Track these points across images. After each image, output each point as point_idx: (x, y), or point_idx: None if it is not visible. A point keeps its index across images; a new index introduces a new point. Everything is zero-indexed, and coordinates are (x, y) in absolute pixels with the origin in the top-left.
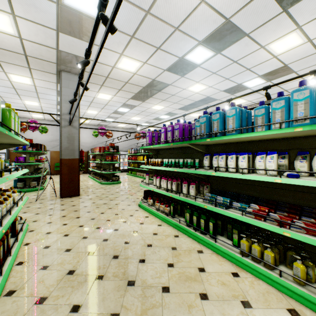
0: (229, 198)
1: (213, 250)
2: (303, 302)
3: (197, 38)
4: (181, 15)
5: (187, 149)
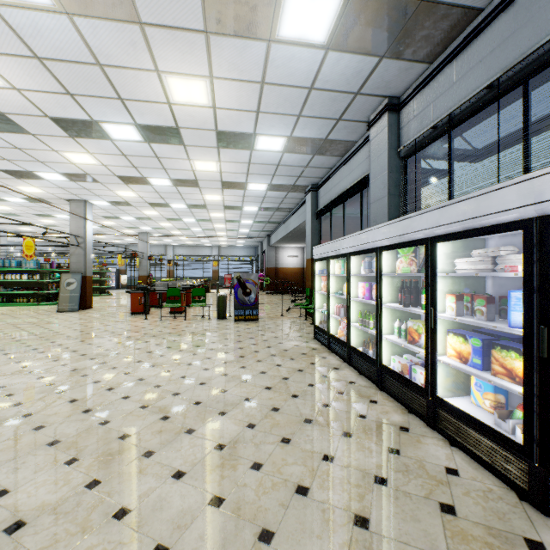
0: (14, 289)
1: (7, 306)
2: (32, 305)
3: None
4: None
5: None
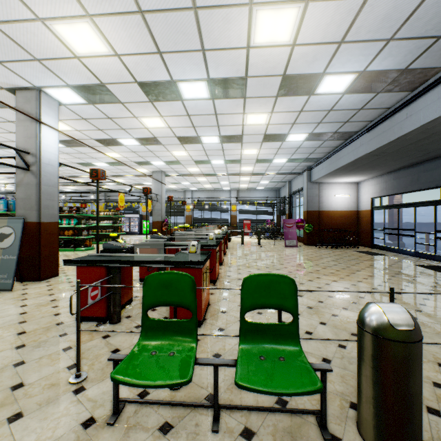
0: None
1: None
2: None
3: None
4: None
5: None
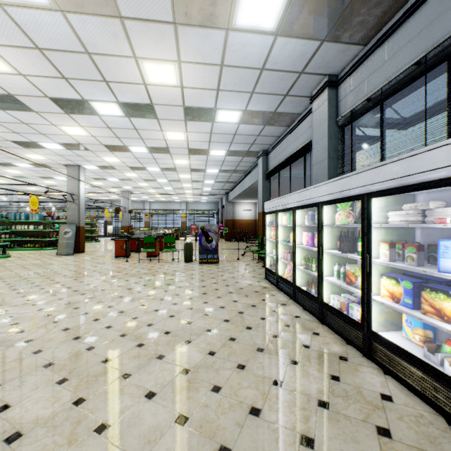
0: (23, 237)
1: (17, 250)
2: (37, 250)
3: (7, 175)
4: (1, 172)
5: (3, 222)
